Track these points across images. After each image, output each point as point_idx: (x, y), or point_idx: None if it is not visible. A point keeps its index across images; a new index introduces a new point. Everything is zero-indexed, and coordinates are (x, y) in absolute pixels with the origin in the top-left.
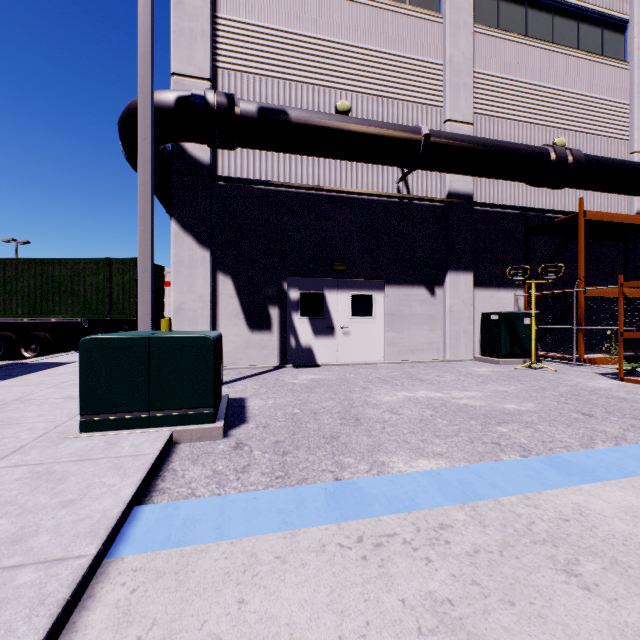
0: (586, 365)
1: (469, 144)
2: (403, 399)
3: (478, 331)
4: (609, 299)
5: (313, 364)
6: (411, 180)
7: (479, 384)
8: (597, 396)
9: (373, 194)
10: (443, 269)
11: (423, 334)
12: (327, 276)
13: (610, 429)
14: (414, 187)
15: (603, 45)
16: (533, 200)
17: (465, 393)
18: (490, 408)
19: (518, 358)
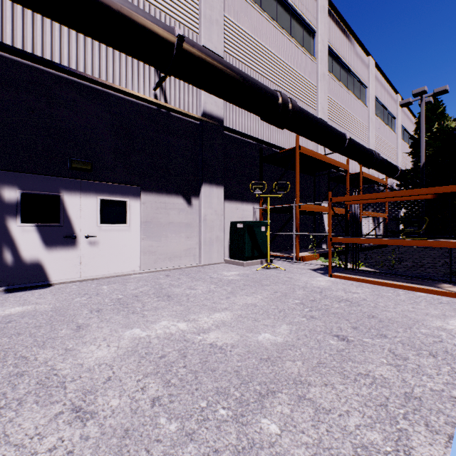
0: (302, 262)
1: (220, 64)
2: (125, 350)
3: (227, 237)
4: (307, 214)
5: (41, 283)
6: (169, 91)
7: (229, 296)
8: (329, 300)
9: (126, 92)
10: (199, 181)
11: (181, 241)
12: (65, 175)
13: (385, 371)
14: (172, 99)
15: (303, 41)
16: (265, 136)
17: (214, 316)
18: (244, 348)
19: (257, 259)
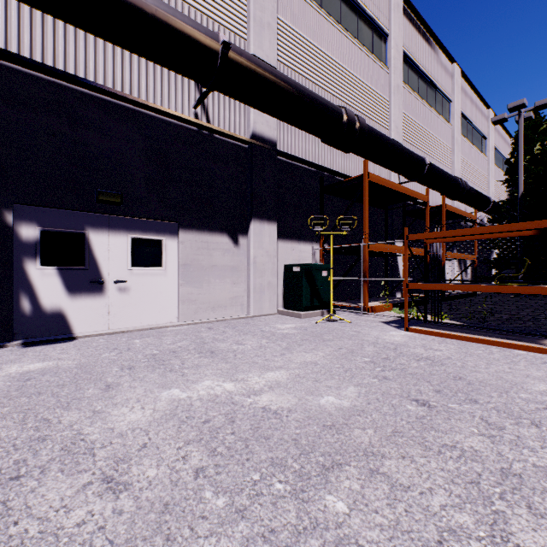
0: (371, 314)
1: (273, 75)
2: (163, 413)
3: (281, 283)
4: (377, 255)
5: (63, 336)
6: (212, 109)
7: (284, 352)
8: (406, 358)
9: (162, 111)
10: (247, 216)
11: (226, 288)
12: (91, 209)
13: (476, 442)
14: (215, 118)
15: (373, 46)
16: (327, 162)
17: (267, 376)
18: (303, 413)
19: (317, 310)
